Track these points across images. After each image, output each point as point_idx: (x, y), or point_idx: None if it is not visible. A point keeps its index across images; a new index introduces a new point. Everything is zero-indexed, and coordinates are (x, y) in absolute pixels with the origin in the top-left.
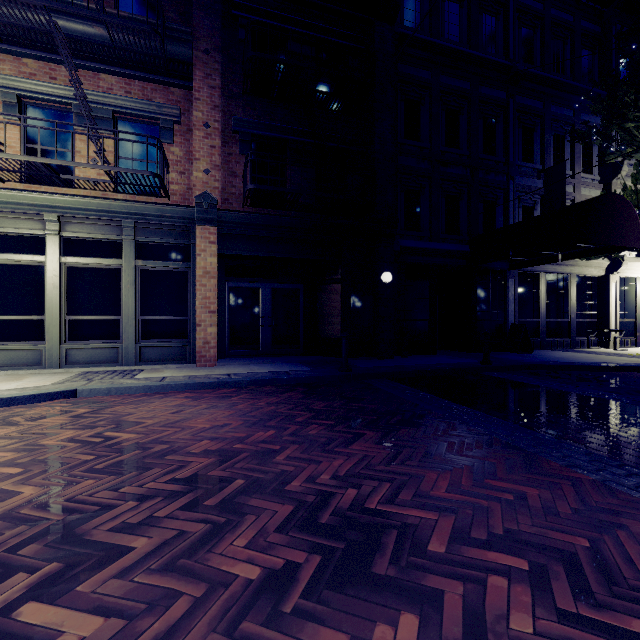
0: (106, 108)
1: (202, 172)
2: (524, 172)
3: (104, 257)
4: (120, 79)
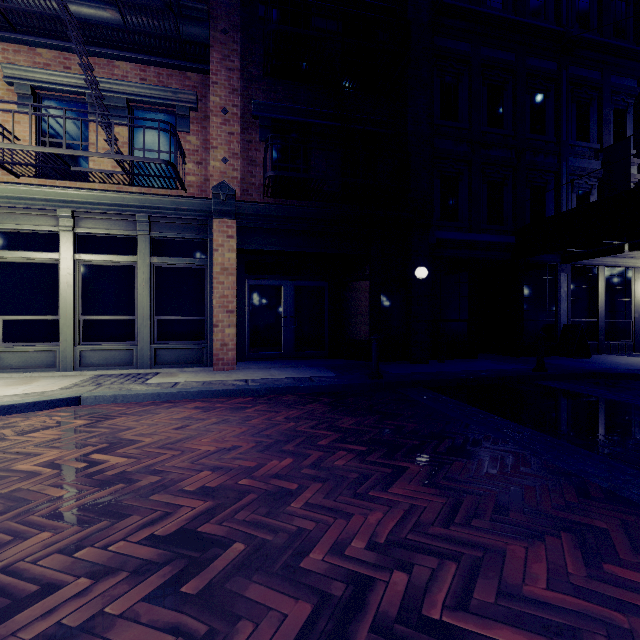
0: (120, 96)
1: (220, 161)
2: (579, 152)
3: (119, 254)
4: (135, 66)
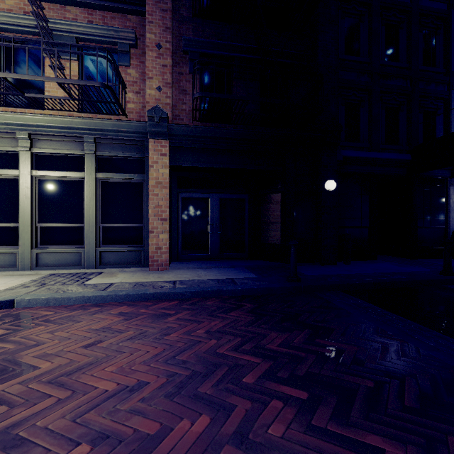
0: (70, 35)
1: (155, 90)
2: None
3: (69, 170)
4: (83, 10)
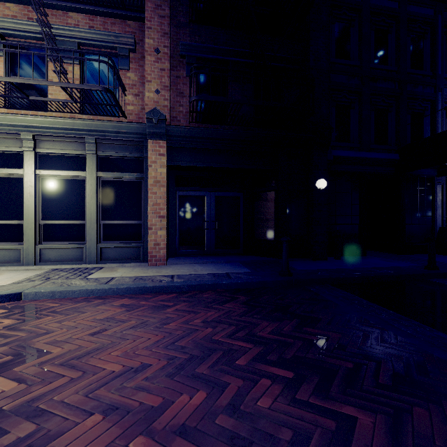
0: (72, 40)
1: (153, 92)
2: None
3: (71, 170)
4: (85, 16)
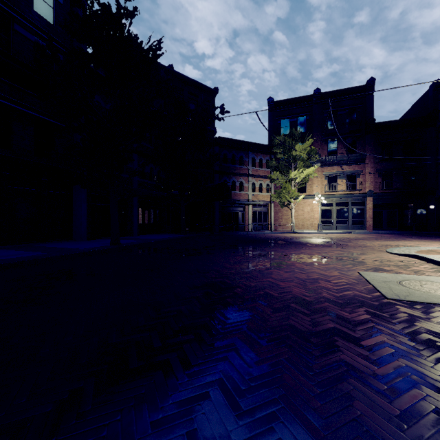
0: (345, 174)
1: (368, 184)
2: None
3: (344, 206)
4: (347, 166)
